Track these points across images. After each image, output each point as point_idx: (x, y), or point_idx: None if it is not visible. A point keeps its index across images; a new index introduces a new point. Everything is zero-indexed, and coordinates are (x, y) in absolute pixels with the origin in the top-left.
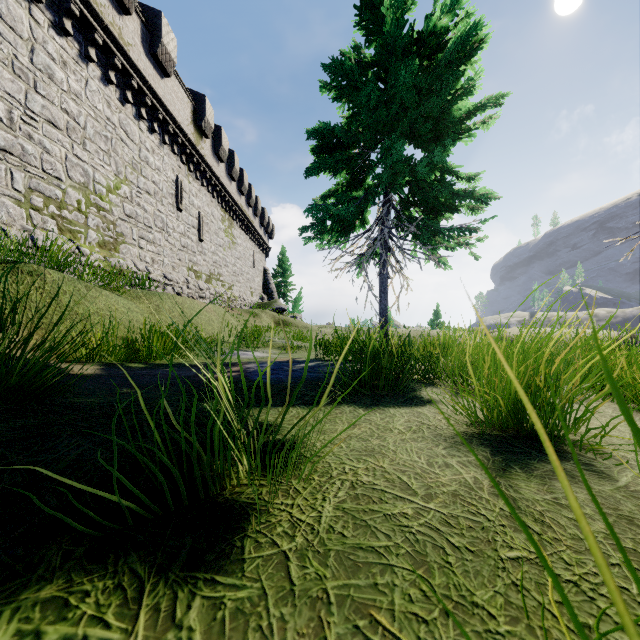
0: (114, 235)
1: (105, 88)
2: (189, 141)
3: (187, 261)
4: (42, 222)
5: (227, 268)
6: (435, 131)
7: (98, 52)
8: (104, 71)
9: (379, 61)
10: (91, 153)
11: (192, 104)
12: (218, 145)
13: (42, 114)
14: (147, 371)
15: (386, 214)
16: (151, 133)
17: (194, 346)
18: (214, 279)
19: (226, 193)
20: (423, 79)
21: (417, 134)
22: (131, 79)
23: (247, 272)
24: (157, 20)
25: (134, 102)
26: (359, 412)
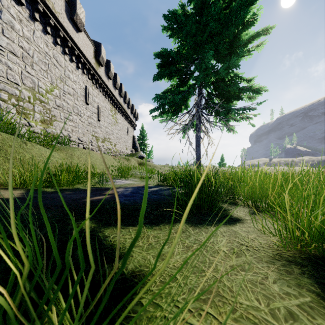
0: (50, 116)
1: (44, 36)
2: (92, 67)
3: (91, 131)
4: (7, 108)
5: (113, 135)
6: (229, 50)
7: (40, 16)
8: (44, 26)
9: (195, 13)
10: (36, 71)
11: (94, 48)
12: (108, 70)
13: (7, 48)
14: (52, 194)
15: (200, 101)
16: (71, 62)
17: (91, 177)
18: (106, 141)
19: (113, 96)
20: (222, 19)
21: (219, 53)
22: (59, 32)
23: (124, 137)
24: (74, 0)
25: (61, 45)
26: (189, 231)
